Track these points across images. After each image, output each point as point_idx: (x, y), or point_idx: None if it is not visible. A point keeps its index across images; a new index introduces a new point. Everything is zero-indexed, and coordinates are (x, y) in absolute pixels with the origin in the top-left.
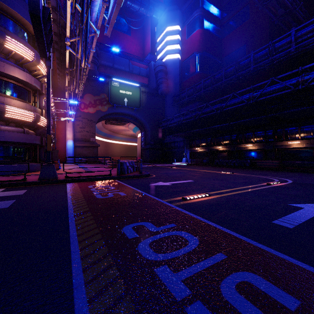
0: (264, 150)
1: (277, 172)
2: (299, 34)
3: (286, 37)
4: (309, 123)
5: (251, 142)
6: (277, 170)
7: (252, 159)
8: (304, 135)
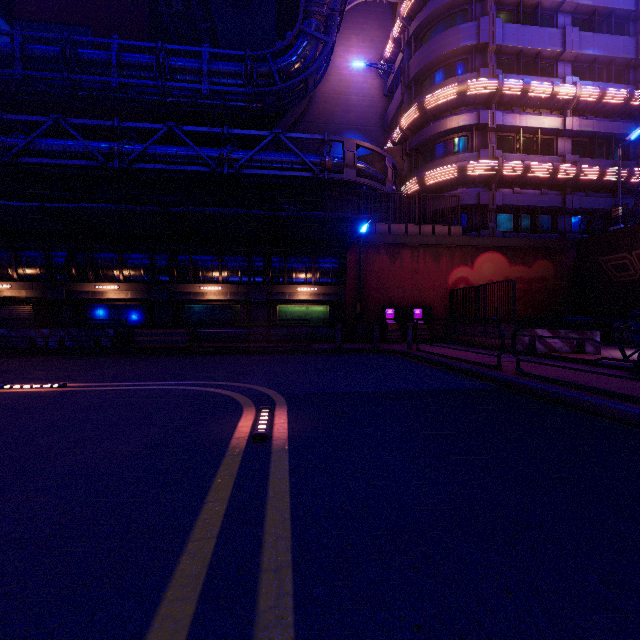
0: (148, 303)
1: (198, 361)
2: (215, 65)
3: (192, 57)
4: (233, 252)
5: (115, 278)
6: (188, 353)
7: (118, 325)
8: (229, 275)
